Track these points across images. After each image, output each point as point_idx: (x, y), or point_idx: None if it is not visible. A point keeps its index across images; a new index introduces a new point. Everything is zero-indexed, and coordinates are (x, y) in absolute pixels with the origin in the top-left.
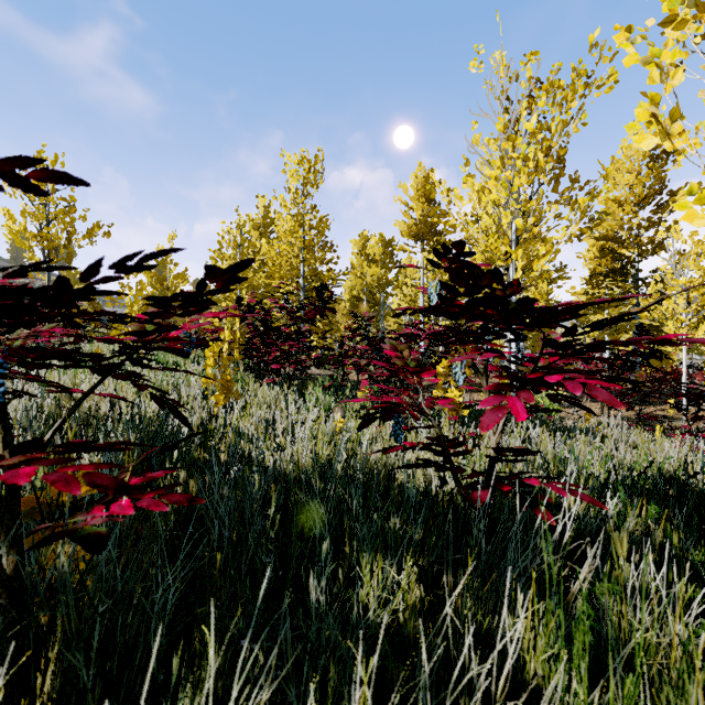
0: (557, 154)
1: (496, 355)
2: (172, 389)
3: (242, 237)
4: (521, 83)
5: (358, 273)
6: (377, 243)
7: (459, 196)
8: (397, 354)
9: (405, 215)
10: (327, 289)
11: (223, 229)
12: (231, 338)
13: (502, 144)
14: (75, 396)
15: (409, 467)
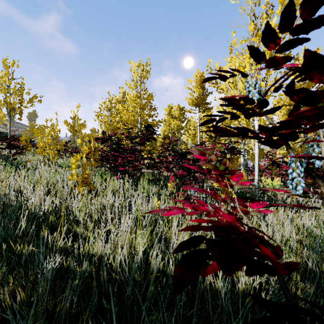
0: None
1: None
2: (57, 182)
3: (111, 105)
4: (261, 6)
5: (167, 124)
6: (176, 109)
7: None
8: (206, 158)
9: (190, 94)
10: (151, 127)
11: (101, 101)
12: (89, 151)
13: (252, 39)
14: None
15: None
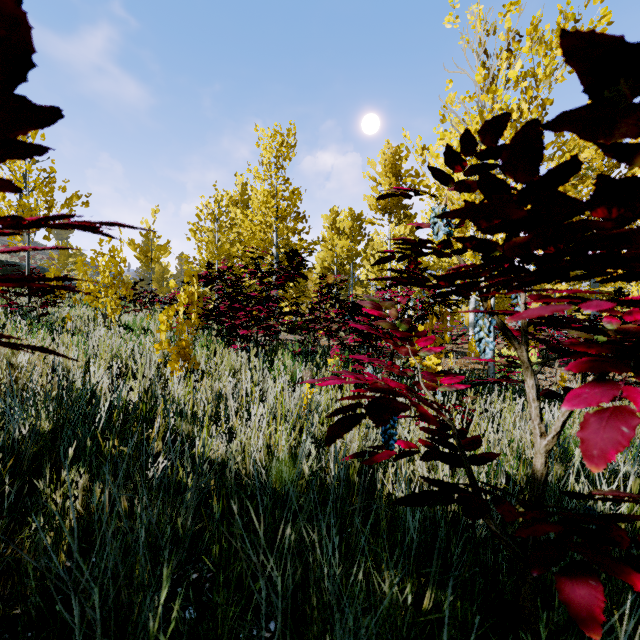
0: (543, 104)
1: (613, 303)
2: (130, 356)
3: (220, 210)
4: (499, 35)
5: (329, 246)
6: (346, 217)
7: (435, 154)
8: (381, 313)
9: (374, 190)
10: (298, 254)
11: (201, 203)
12: (189, 300)
13: (481, 97)
14: (13, 364)
15: (416, 504)
